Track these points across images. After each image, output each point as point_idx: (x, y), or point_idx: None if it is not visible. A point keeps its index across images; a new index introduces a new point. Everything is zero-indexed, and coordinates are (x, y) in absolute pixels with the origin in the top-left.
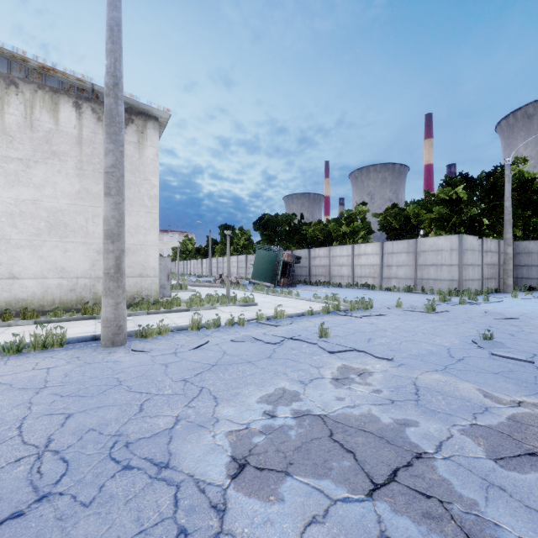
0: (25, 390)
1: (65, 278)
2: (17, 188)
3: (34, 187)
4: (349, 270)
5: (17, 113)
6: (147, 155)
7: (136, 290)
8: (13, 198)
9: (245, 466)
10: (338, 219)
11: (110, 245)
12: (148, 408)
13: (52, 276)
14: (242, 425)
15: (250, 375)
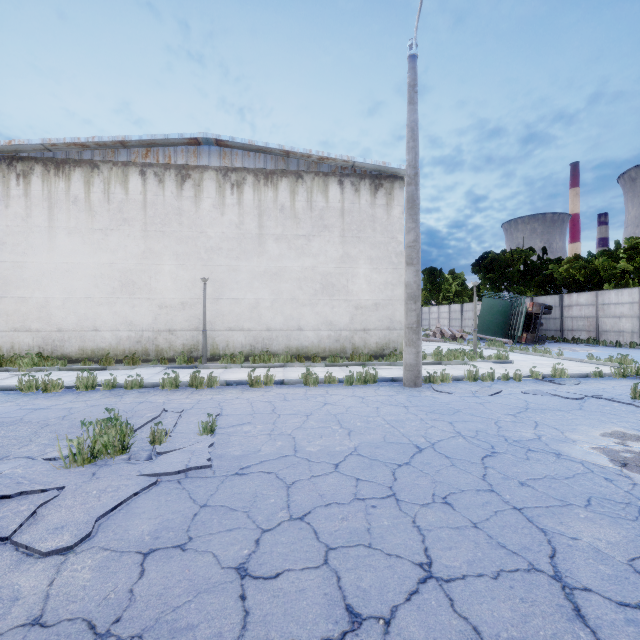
0: (396, 406)
1: (332, 330)
2: (302, 259)
3: (313, 257)
4: (633, 323)
5: (302, 199)
6: (394, 215)
7: (385, 342)
8: (300, 267)
9: (626, 464)
10: (609, 252)
11: (413, 305)
12: (504, 426)
13: (324, 328)
14: (601, 446)
15: (574, 419)
